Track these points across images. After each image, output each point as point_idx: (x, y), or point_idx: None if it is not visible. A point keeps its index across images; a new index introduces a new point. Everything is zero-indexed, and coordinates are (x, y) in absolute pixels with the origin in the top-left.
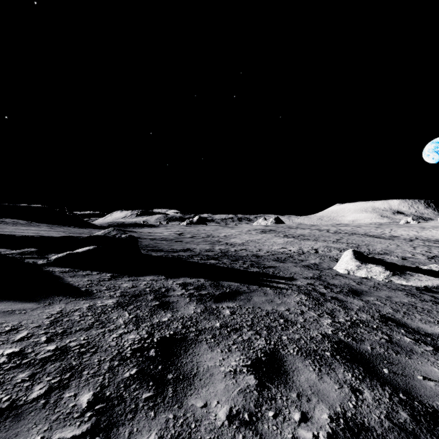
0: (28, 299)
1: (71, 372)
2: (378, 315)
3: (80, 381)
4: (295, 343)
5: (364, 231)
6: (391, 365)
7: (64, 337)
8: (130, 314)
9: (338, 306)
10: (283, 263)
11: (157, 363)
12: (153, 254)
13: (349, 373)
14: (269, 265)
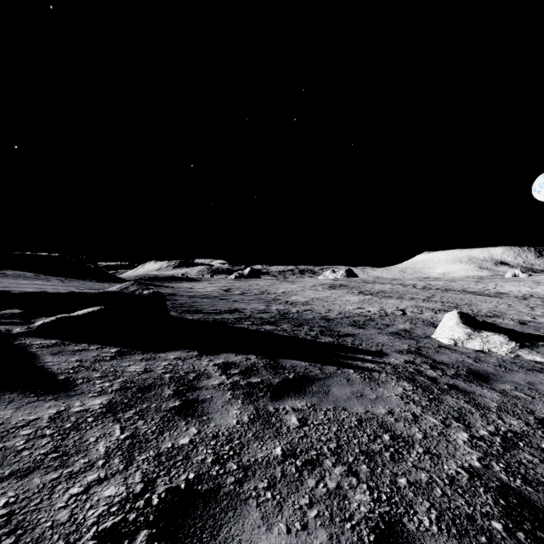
0: None
1: None
2: (535, 419)
3: None
4: (427, 498)
5: (461, 286)
6: None
7: None
8: (124, 430)
9: (466, 403)
10: (363, 328)
11: None
12: (187, 317)
13: None
14: (345, 332)
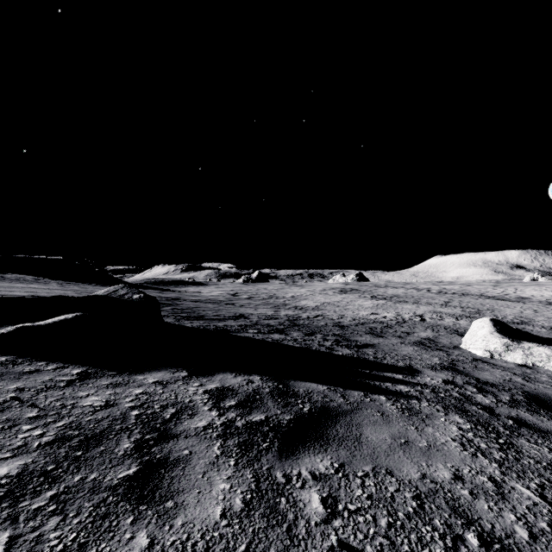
0: None
1: None
2: None
3: None
4: None
5: (479, 291)
6: None
7: None
8: (11, 547)
9: None
10: (382, 337)
11: None
12: (185, 325)
13: None
14: (363, 341)
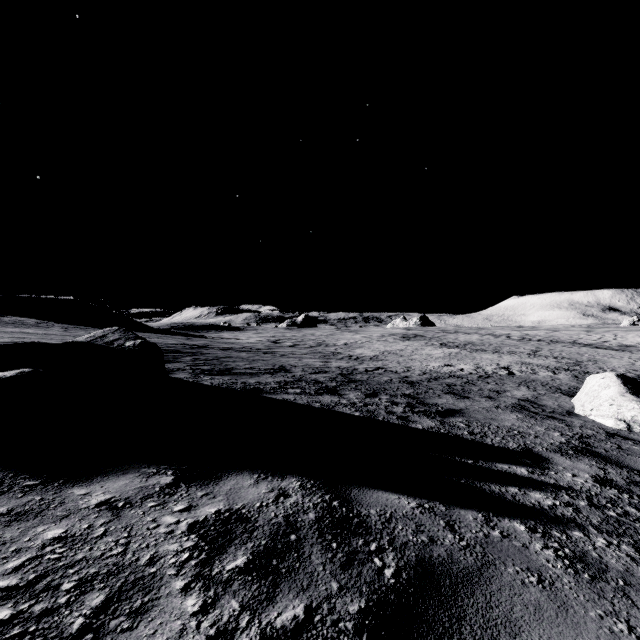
0: None
1: None
2: None
3: None
4: None
5: (570, 337)
6: None
7: None
8: None
9: None
10: (468, 399)
11: None
12: (203, 382)
13: None
14: (445, 405)
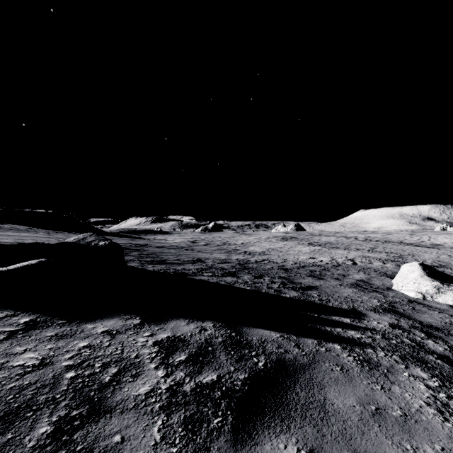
0: None
1: None
2: None
3: None
4: None
5: (398, 239)
6: None
7: None
8: None
9: None
10: (323, 279)
11: None
12: (148, 268)
13: None
14: (306, 283)
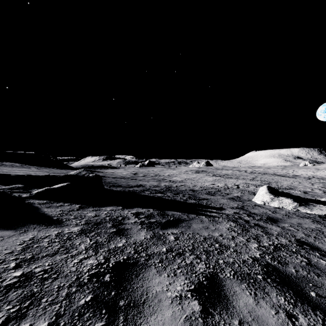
0: (7, 227)
1: (31, 299)
2: (294, 239)
3: (38, 309)
4: (231, 267)
5: (273, 171)
6: (316, 288)
7: (31, 262)
8: (91, 240)
9: (261, 232)
10: (213, 195)
11: (111, 289)
12: (113, 189)
13: (281, 297)
14: (202, 197)
